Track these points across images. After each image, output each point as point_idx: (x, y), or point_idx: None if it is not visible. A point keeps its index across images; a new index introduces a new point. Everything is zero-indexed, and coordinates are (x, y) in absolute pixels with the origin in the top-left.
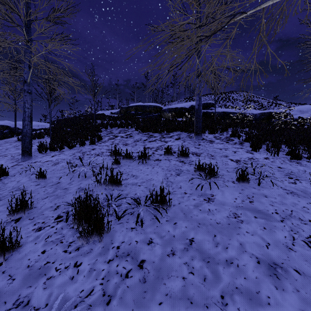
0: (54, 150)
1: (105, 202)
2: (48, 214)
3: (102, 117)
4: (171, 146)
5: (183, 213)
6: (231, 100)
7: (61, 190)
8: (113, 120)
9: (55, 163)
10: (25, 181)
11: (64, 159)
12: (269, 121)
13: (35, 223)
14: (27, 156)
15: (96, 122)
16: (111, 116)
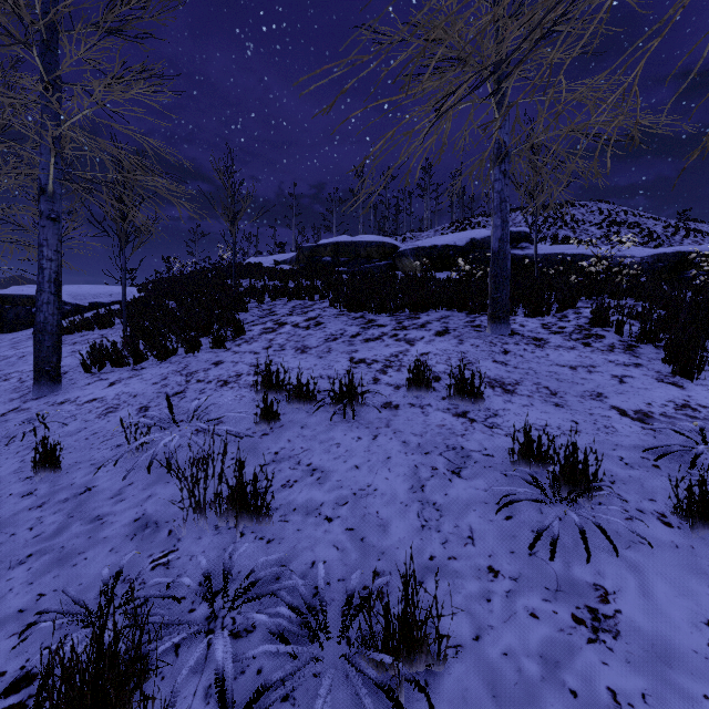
0: (120, 366)
1: (203, 603)
2: None
3: (255, 272)
4: (426, 358)
5: None
6: (568, 223)
7: (83, 524)
8: (280, 279)
9: (108, 407)
10: (4, 475)
11: (135, 395)
12: (678, 276)
13: None
14: (48, 385)
15: (240, 284)
16: (275, 269)
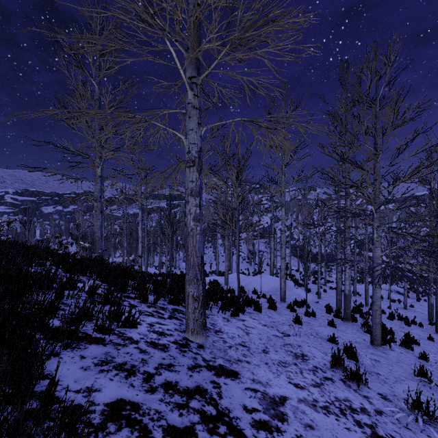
0: None
1: None
2: None
3: None
4: (306, 383)
5: (406, 371)
6: None
7: None
8: None
9: None
10: None
11: None
12: None
13: None
14: None
15: None
16: None
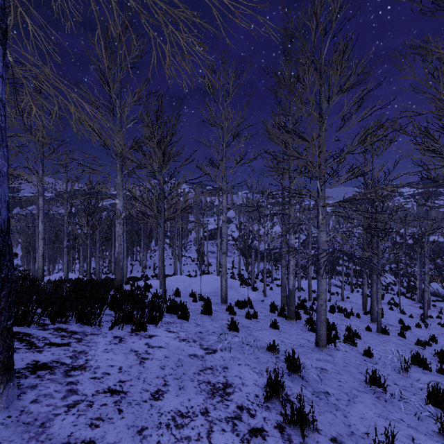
0: None
1: None
2: None
3: None
4: None
5: (355, 378)
6: None
7: None
8: None
9: None
10: None
11: None
12: None
13: None
14: None
15: None
16: None
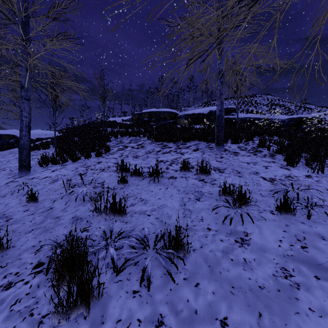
0: (56, 164)
1: (103, 241)
2: (27, 259)
3: (113, 124)
4: (189, 160)
5: (208, 265)
6: (253, 104)
7: (51, 219)
8: (124, 128)
9: (53, 179)
10: (13, 204)
11: (64, 175)
12: (299, 128)
13: (5, 275)
14: (25, 171)
15: (106, 130)
16: (122, 123)
